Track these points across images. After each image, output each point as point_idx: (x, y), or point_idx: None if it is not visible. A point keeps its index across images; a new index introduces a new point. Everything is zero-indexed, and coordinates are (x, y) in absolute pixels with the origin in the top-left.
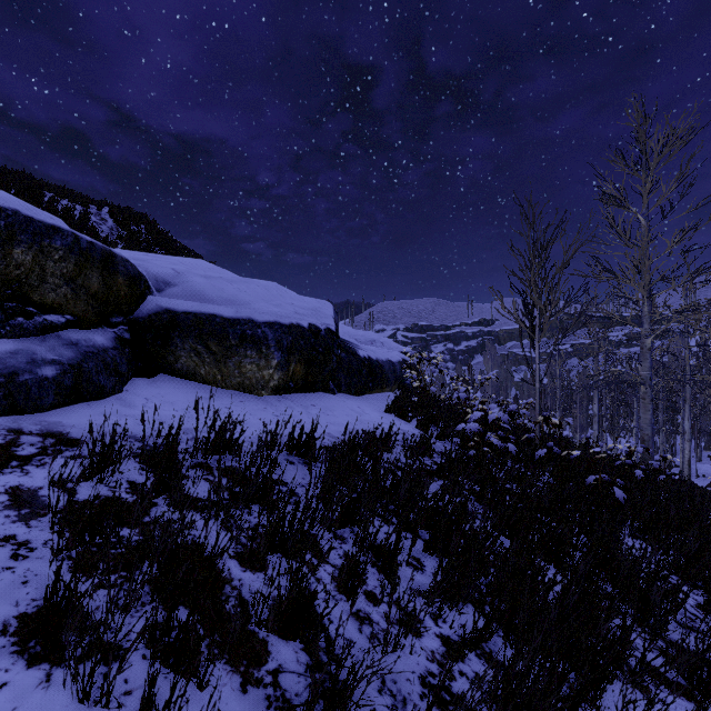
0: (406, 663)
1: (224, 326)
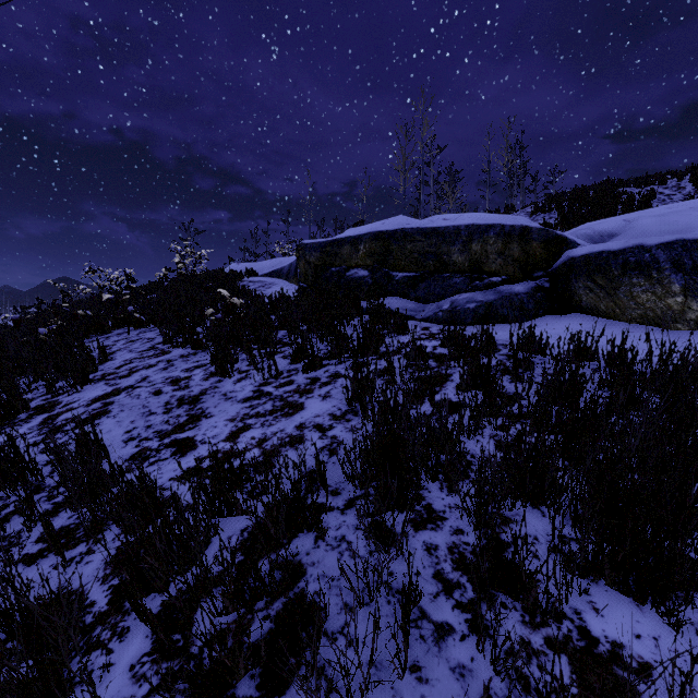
0: (466, 445)
1: (607, 259)
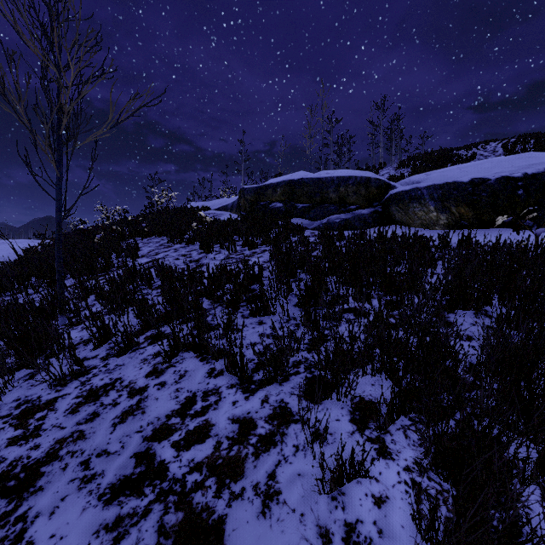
0: None
1: (403, 194)
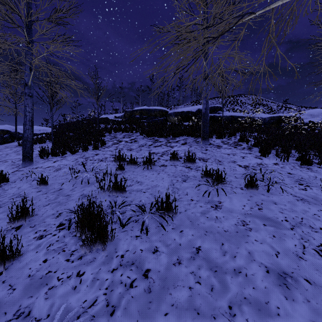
0: None
1: (169, 114)
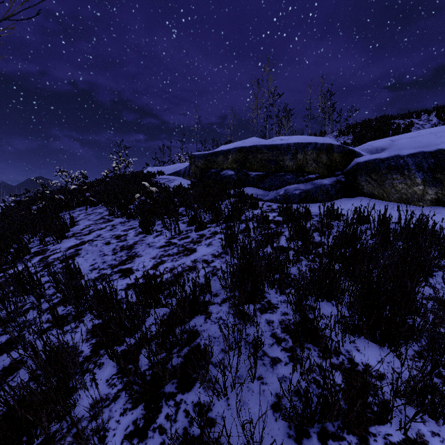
0: (291, 270)
1: (378, 163)
